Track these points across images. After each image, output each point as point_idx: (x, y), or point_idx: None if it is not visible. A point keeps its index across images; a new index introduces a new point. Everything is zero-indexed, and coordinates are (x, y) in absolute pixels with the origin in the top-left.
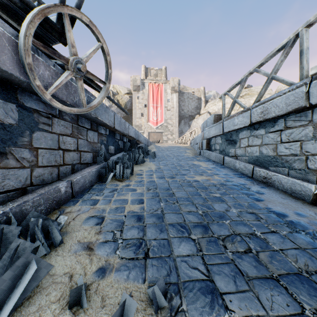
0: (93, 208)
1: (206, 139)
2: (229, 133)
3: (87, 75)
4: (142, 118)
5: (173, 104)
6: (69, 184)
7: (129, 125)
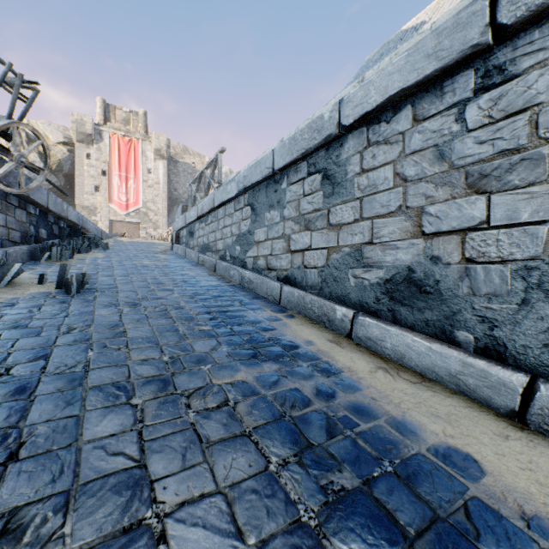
0: (35, 270)
1: (175, 232)
2: (190, 225)
3: (28, 164)
4: (97, 194)
5: (158, 177)
6: (5, 254)
7: (69, 206)
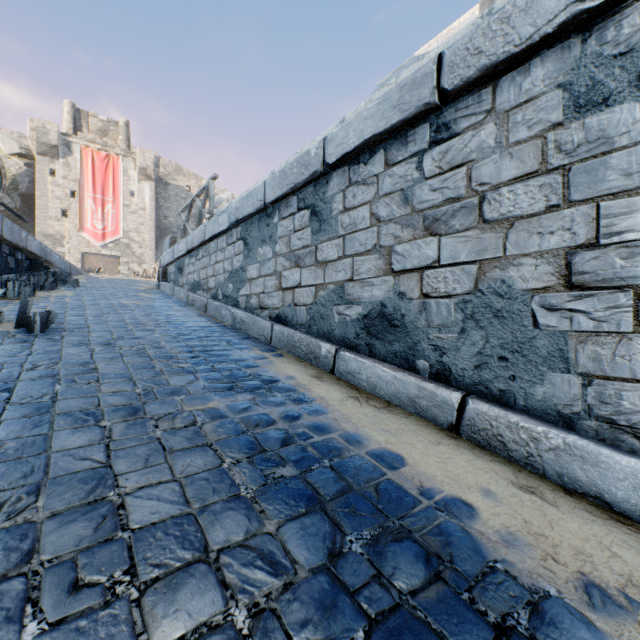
0: None
1: (162, 268)
2: (179, 260)
3: None
4: (64, 219)
5: (143, 202)
6: None
7: (28, 235)
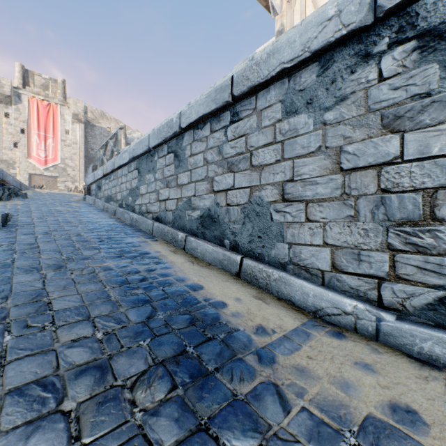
0: None
1: (87, 186)
2: (99, 181)
3: None
4: (16, 149)
5: (75, 138)
6: None
7: None
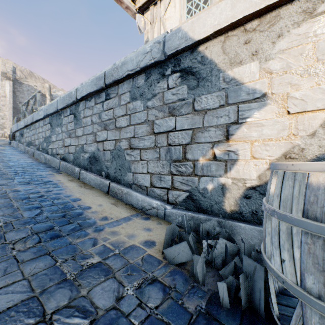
0: None
1: (12, 133)
2: (21, 130)
3: None
4: None
5: (4, 92)
6: None
7: None
